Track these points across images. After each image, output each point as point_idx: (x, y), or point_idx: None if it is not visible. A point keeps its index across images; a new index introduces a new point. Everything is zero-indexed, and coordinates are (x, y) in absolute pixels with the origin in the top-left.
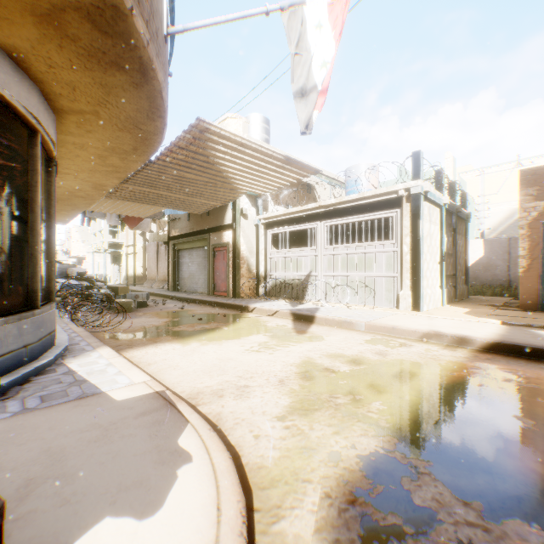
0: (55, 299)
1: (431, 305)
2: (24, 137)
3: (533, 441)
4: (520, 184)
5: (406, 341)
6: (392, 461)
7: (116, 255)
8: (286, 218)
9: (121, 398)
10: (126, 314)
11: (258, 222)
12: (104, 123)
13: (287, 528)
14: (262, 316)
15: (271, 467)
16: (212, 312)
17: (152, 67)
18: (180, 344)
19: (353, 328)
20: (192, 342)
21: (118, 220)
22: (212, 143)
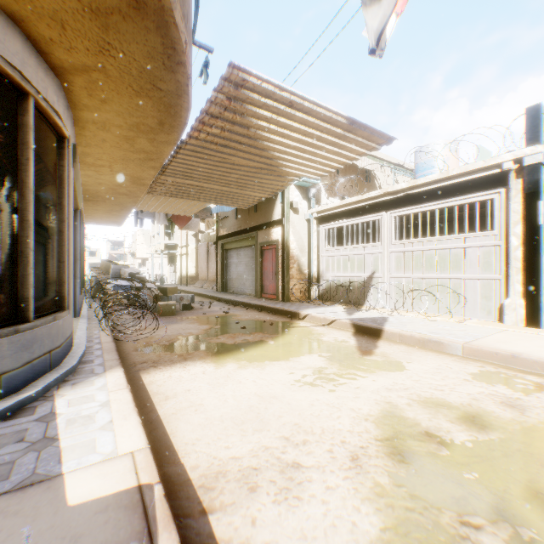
0: (69, 306)
1: None
2: (7, 99)
3: None
4: None
5: (541, 380)
6: None
7: (172, 256)
8: (342, 211)
9: (78, 497)
10: (158, 321)
11: (310, 216)
12: (116, 85)
13: None
14: (315, 326)
15: None
16: (257, 318)
17: None
18: (213, 365)
19: (442, 350)
20: (228, 361)
21: (165, 219)
22: (251, 106)
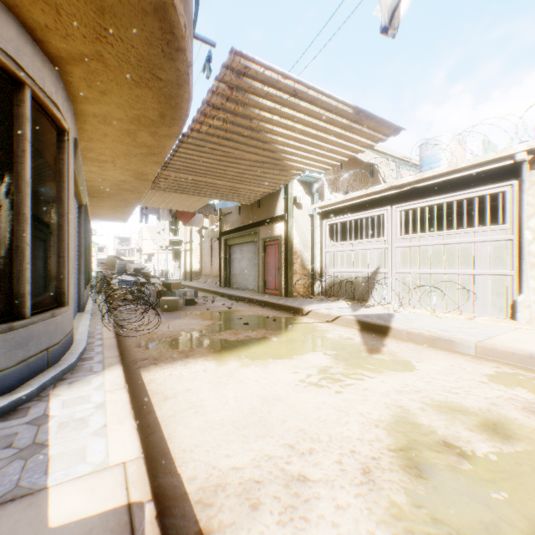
0: (69, 302)
1: None
2: (2, 89)
3: None
4: None
5: None
6: None
7: (177, 252)
8: (346, 205)
9: (61, 517)
10: (160, 317)
11: (313, 211)
12: (115, 75)
13: None
14: (319, 322)
15: None
16: (260, 314)
17: None
18: (215, 363)
19: (453, 349)
20: (230, 359)
21: (169, 215)
22: (254, 95)
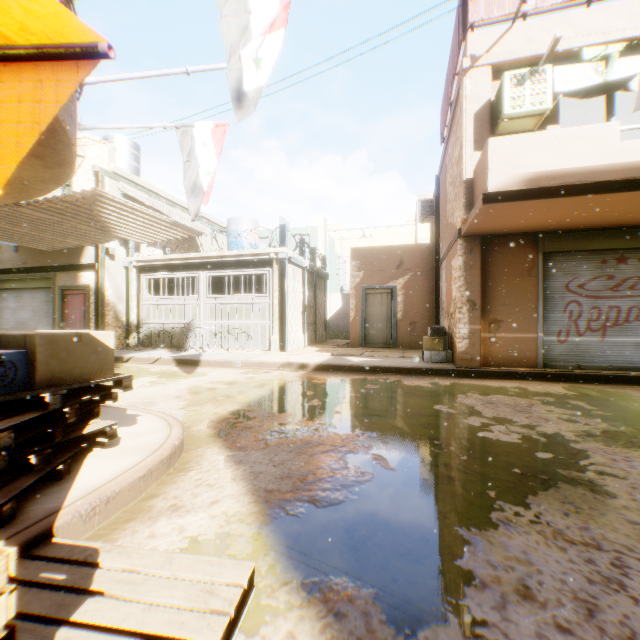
0: None
1: (295, 346)
2: None
3: (308, 397)
4: (351, 258)
5: (270, 370)
6: (244, 410)
7: None
8: (164, 264)
9: None
10: None
11: (130, 264)
12: None
13: (195, 429)
14: (142, 365)
15: (182, 420)
16: None
17: (73, 164)
18: None
19: (232, 366)
20: None
21: None
22: (102, 203)
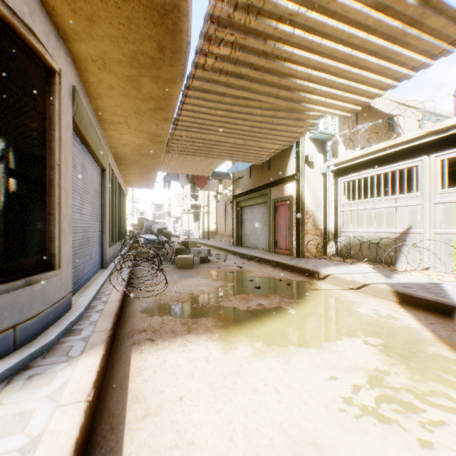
0: (60, 265)
1: None
2: None
3: None
4: None
5: None
6: None
7: (197, 214)
8: (365, 160)
9: None
10: (166, 279)
11: (326, 170)
12: None
13: None
14: (341, 289)
15: None
16: (272, 275)
17: None
18: (220, 345)
19: None
20: (239, 341)
21: (186, 180)
22: None
